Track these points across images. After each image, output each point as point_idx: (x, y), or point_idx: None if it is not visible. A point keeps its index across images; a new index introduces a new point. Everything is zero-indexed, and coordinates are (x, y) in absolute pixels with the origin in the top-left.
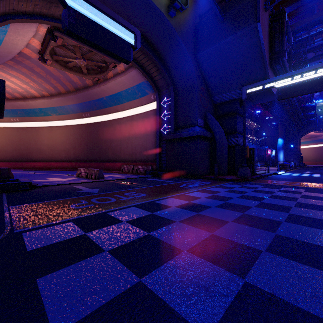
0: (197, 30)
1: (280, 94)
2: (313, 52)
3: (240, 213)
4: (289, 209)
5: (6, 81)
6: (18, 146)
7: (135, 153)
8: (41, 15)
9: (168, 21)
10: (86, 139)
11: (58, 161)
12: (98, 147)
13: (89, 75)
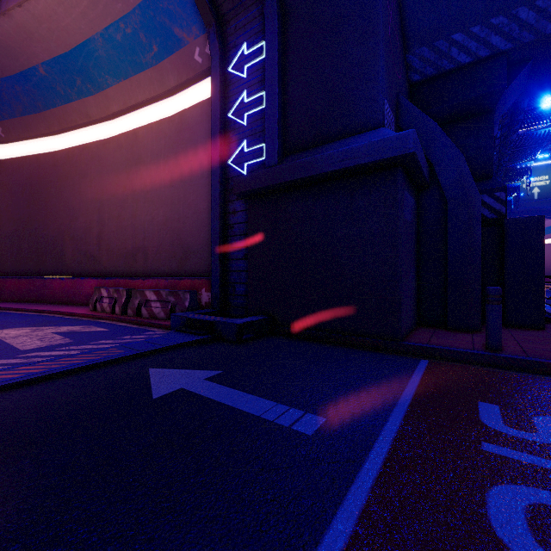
0: None
1: None
2: None
3: None
4: None
5: None
6: None
7: (142, 250)
8: None
9: None
10: None
11: None
12: (33, 231)
13: None
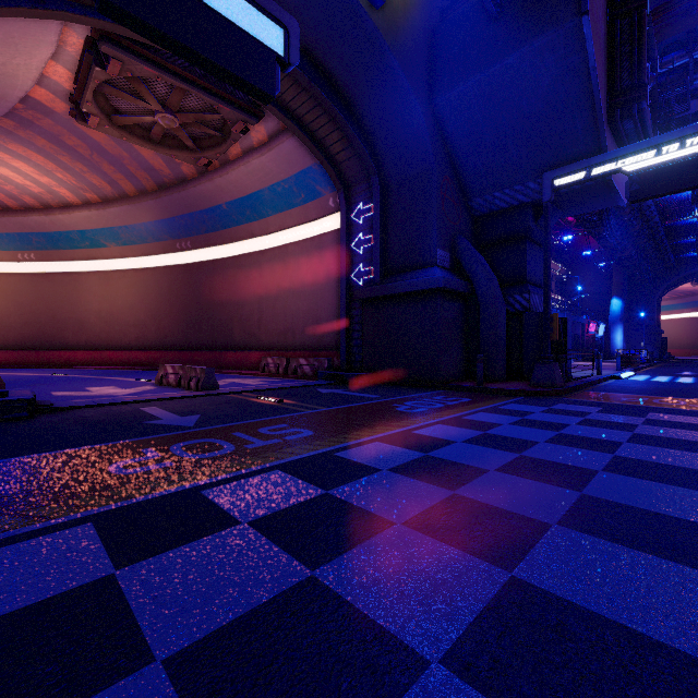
0: (434, 43)
1: (636, 188)
2: None
3: (573, 494)
4: None
5: (3, 167)
6: (35, 314)
7: (291, 331)
8: (66, 0)
9: (368, 17)
10: (184, 299)
11: (121, 348)
12: (210, 316)
13: (187, 152)
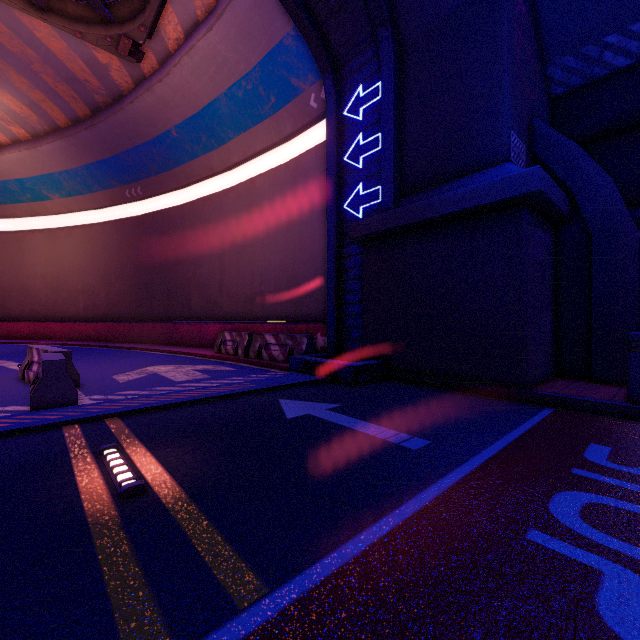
0: None
1: None
2: None
3: None
4: None
5: None
6: None
7: (260, 295)
8: None
9: None
10: (135, 259)
11: (68, 319)
12: (165, 279)
13: (100, 28)
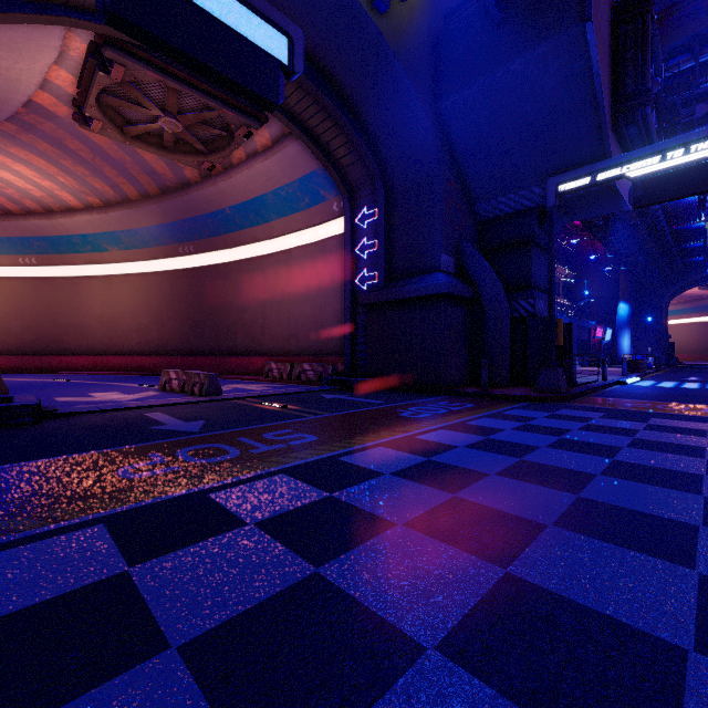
0: (439, 47)
1: (640, 194)
2: (706, 103)
3: (570, 496)
4: (697, 482)
5: (5, 171)
6: (36, 319)
7: (295, 336)
8: (70, 6)
9: (372, 22)
10: (187, 304)
11: (123, 353)
12: (214, 321)
13: (191, 156)
